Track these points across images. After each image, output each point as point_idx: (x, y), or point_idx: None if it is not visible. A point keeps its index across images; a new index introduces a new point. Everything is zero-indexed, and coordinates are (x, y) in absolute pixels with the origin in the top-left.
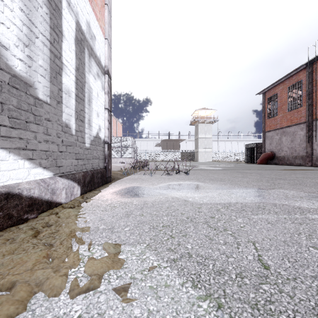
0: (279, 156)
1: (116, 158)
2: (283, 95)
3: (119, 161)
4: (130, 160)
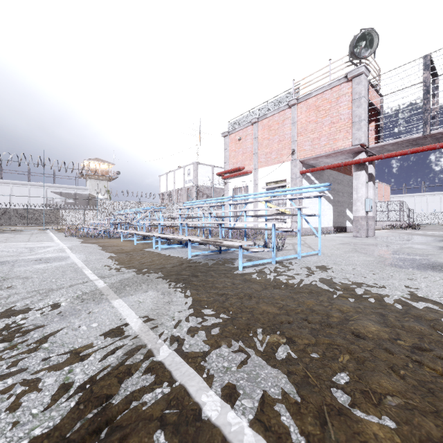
0: None
1: (382, 221)
2: None
3: (385, 224)
4: (398, 223)
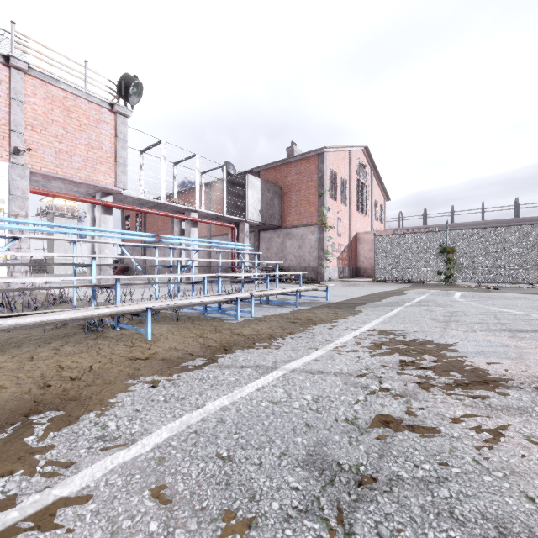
0: (132, 268)
1: None
2: (134, 218)
3: None
4: None
